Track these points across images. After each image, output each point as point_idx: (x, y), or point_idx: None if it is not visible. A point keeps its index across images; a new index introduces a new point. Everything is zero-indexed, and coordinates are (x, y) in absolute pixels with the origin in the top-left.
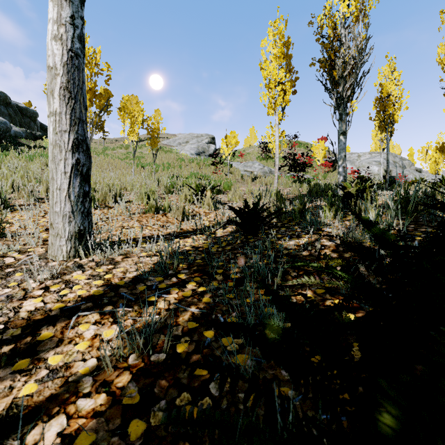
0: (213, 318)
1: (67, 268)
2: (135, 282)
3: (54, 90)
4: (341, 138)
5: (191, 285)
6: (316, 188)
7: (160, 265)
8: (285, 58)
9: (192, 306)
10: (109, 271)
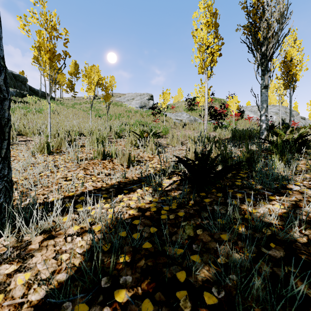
0: None
1: None
2: None
3: None
4: (263, 91)
5: None
6: (239, 133)
7: (87, 274)
8: (214, 25)
9: None
10: (5, 282)
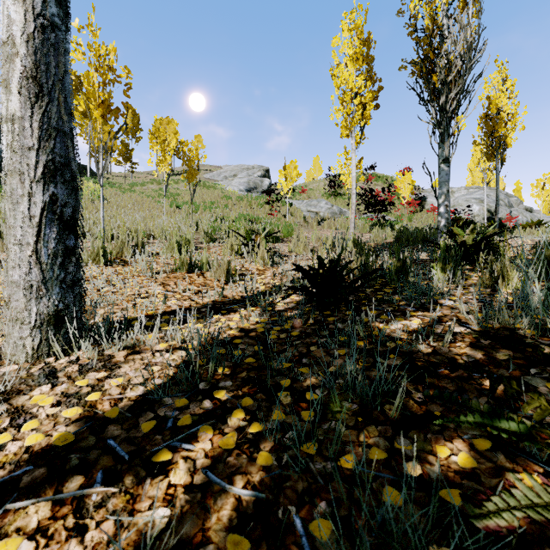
0: (280, 519)
1: (28, 378)
2: (138, 410)
3: (12, 80)
4: (442, 167)
5: (236, 419)
6: (407, 235)
7: (185, 375)
8: (365, 60)
9: (238, 479)
10: (98, 384)
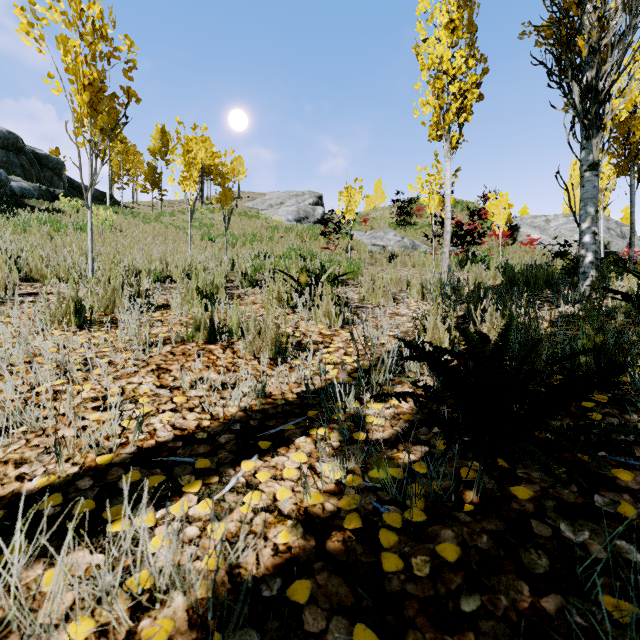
0: None
1: None
2: None
3: None
4: (587, 176)
5: None
6: (526, 275)
7: None
8: (467, 28)
9: None
10: None
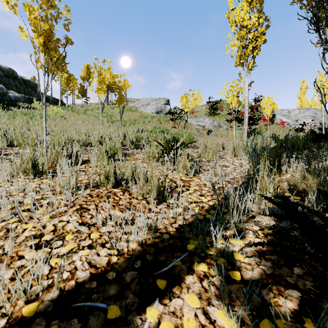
0: None
1: None
2: None
3: None
4: None
5: None
6: (292, 142)
7: None
8: (258, 1)
9: None
10: None
